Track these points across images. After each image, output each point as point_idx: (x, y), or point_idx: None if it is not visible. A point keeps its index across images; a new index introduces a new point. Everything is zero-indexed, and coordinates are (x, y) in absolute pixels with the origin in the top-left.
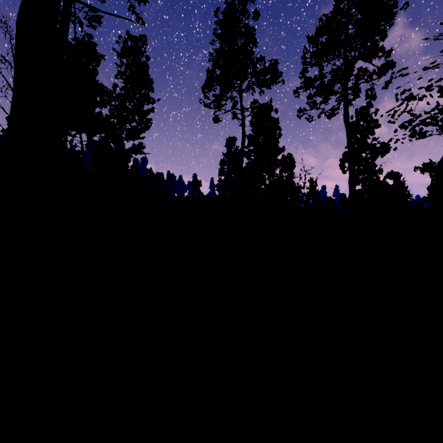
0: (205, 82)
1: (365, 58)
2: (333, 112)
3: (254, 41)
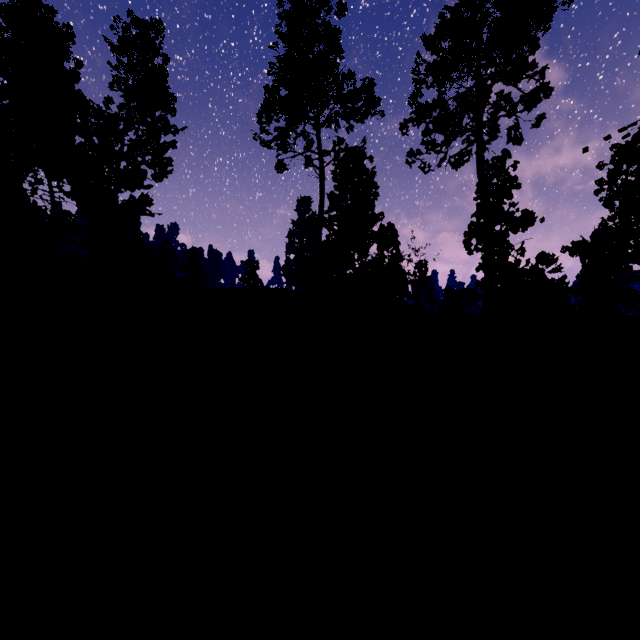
0: (263, 105)
1: (508, 78)
2: (461, 158)
3: (338, 48)
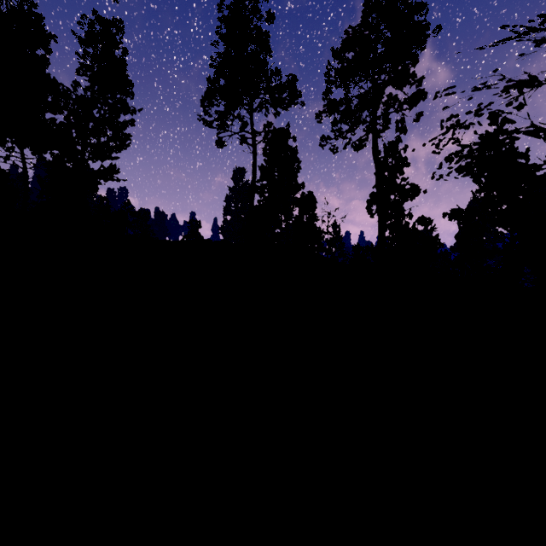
0: (206, 93)
1: (396, 84)
2: (361, 143)
3: (268, 49)
